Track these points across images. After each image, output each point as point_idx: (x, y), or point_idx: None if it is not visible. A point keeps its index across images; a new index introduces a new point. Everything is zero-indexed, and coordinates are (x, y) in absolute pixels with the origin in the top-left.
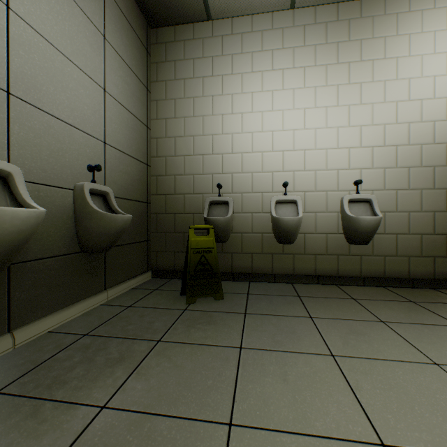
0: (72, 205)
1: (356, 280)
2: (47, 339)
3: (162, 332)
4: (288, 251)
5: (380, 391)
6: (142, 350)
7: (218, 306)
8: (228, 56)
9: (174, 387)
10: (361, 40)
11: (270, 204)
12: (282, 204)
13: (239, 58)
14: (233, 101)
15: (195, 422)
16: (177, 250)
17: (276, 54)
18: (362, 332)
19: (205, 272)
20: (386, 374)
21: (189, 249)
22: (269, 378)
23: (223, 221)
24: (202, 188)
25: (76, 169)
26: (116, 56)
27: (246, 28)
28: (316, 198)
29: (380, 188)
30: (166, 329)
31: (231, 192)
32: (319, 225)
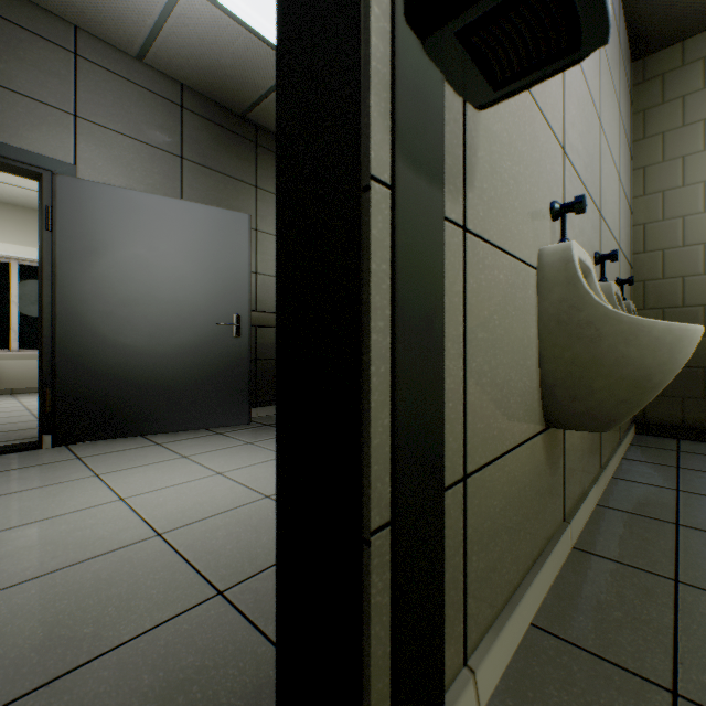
0: None
1: None
2: (629, 485)
3: None
4: None
5: None
6: None
7: None
8: None
9: None
10: None
11: None
12: None
13: None
14: None
15: None
16: (687, 395)
17: None
18: None
19: None
20: None
21: None
22: None
23: None
24: None
25: None
26: (621, 127)
27: None
28: None
29: None
30: None
31: None
32: None
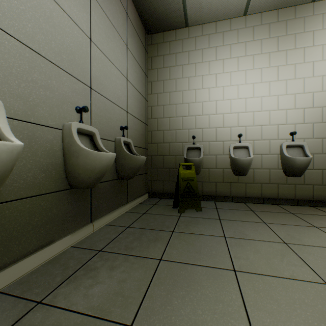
0: (114, 151)
1: (291, 201)
2: (108, 228)
3: (172, 227)
4: (241, 181)
5: (320, 261)
6: (166, 235)
7: (200, 214)
8: (199, 50)
9: (194, 253)
10: (295, 34)
11: (229, 149)
12: (237, 149)
13: (207, 51)
14: (203, 80)
15: (214, 268)
16: (165, 179)
17: (233, 47)
18: (302, 232)
19: (190, 193)
20: (323, 253)
21: (180, 178)
22: (248, 252)
23: (198, 160)
24: (181, 138)
25: (115, 129)
26: (132, 57)
27: (212, 31)
28: (261, 145)
29: (310, 137)
30: (174, 226)
31: (201, 141)
32: (264, 163)
